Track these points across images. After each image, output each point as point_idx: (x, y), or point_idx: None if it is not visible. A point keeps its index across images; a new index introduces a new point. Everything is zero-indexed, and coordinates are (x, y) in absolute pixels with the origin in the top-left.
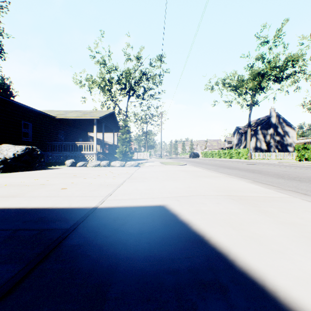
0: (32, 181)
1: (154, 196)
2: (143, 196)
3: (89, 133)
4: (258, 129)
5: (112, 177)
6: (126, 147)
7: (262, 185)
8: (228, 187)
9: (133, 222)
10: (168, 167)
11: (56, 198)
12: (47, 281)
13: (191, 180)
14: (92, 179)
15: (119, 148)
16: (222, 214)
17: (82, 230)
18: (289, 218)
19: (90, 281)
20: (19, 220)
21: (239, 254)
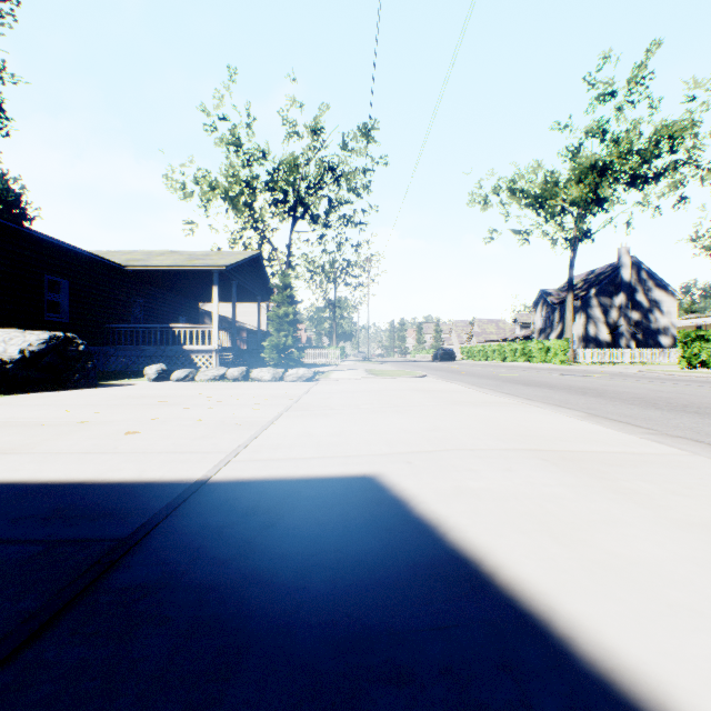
0: (60, 414)
1: (349, 452)
2: (323, 451)
3: (202, 304)
4: (592, 296)
5: (253, 404)
6: (286, 337)
7: (611, 425)
8: (530, 430)
9: (294, 522)
10: (385, 383)
11: (108, 457)
12: (36, 703)
13: (439, 411)
14: (203, 409)
15: (271, 339)
16: (522, 499)
17: (160, 543)
18: (695, 511)
19: (158, 706)
20: (3, 516)
21: (581, 619)
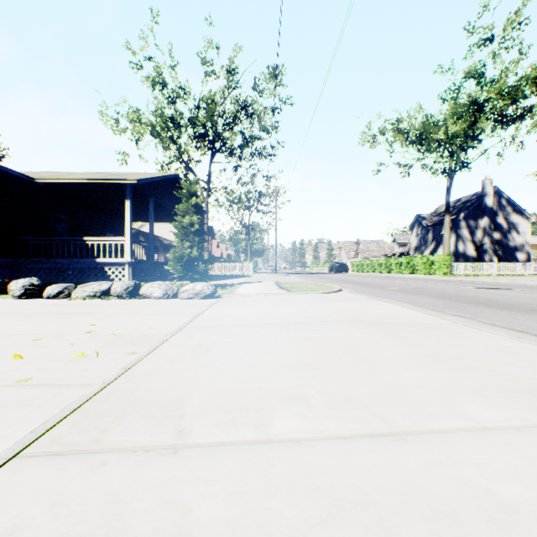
0: None
1: None
2: None
3: (140, 226)
4: (461, 219)
5: (5, 385)
6: (191, 248)
7: None
8: None
9: None
10: (303, 303)
11: None
12: None
13: None
14: None
15: (175, 250)
16: None
17: None
18: None
19: None
20: None
21: None
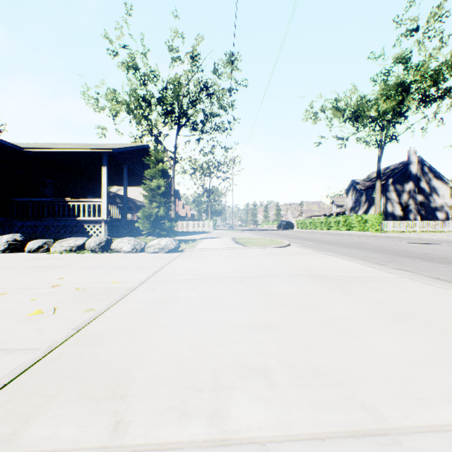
0: None
1: None
2: None
3: (117, 190)
4: (389, 184)
5: None
6: (158, 208)
7: None
8: None
9: None
10: (257, 257)
11: None
12: None
13: None
14: None
15: (144, 210)
16: None
17: None
18: None
19: None
20: None
21: None
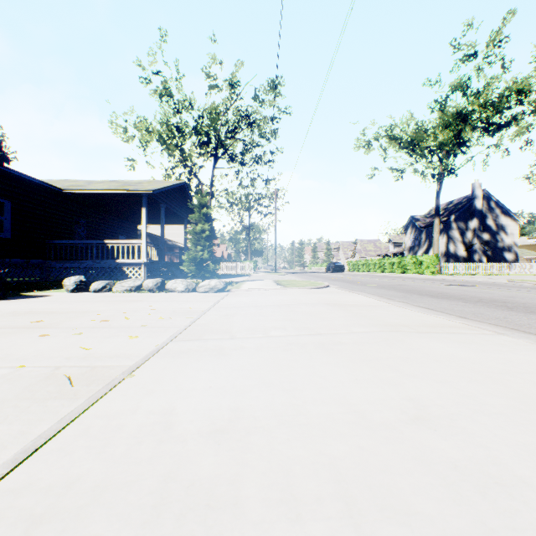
0: None
1: None
2: None
3: None
4: (452, 221)
5: (138, 327)
6: (203, 251)
7: None
8: None
9: None
10: (294, 294)
11: None
12: None
13: (384, 348)
14: (64, 336)
15: (189, 253)
16: None
17: None
18: None
19: None
20: None
21: None
